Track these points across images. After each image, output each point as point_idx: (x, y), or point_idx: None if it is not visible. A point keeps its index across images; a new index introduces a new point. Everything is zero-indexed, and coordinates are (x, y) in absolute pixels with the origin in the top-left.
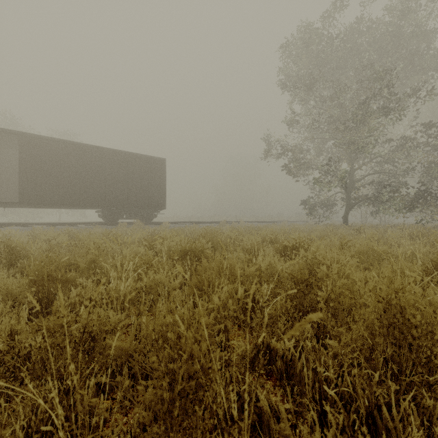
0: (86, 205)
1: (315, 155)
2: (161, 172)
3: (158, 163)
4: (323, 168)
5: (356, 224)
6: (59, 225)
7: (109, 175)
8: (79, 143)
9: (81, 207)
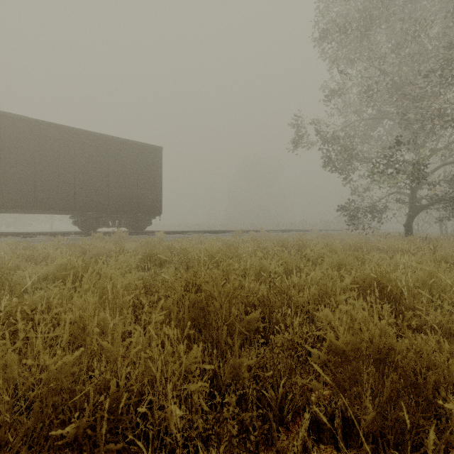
0: (45, 208)
1: (360, 144)
2: (155, 165)
3: (152, 152)
4: (385, 154)
5: (417, 234)
6: (7, 236)
7: (81, 167)
8: (34, 119)
9: (43, 210)
